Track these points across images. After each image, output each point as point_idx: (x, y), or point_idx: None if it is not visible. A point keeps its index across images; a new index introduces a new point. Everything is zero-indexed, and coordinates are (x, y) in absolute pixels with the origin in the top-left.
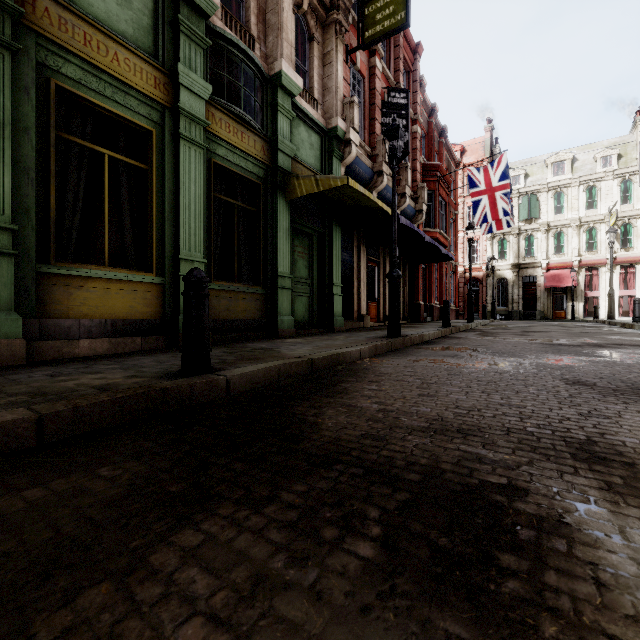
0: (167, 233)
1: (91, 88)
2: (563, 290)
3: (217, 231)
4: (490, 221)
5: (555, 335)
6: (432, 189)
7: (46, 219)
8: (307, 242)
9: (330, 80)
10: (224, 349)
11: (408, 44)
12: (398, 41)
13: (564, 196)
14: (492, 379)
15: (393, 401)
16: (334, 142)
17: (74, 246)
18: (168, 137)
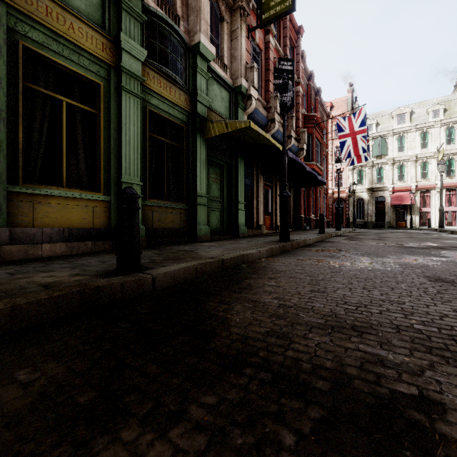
0: (112, 162)
1: (52, 49)
2: (404, 207)
3: (151, 161)
4: (353, 156)
5: (404, 240)
6: (310, 133)
7: (15, 150)
8: (219, 171)
9: (236, 51)
10: (155, 251)
11: (293, 27)
12: (286, 24)
13: (405, 139)
14: (368, 276)
15: (290, 297)
16: (239, 97)
17: (39, 171)
18: (113, 89)
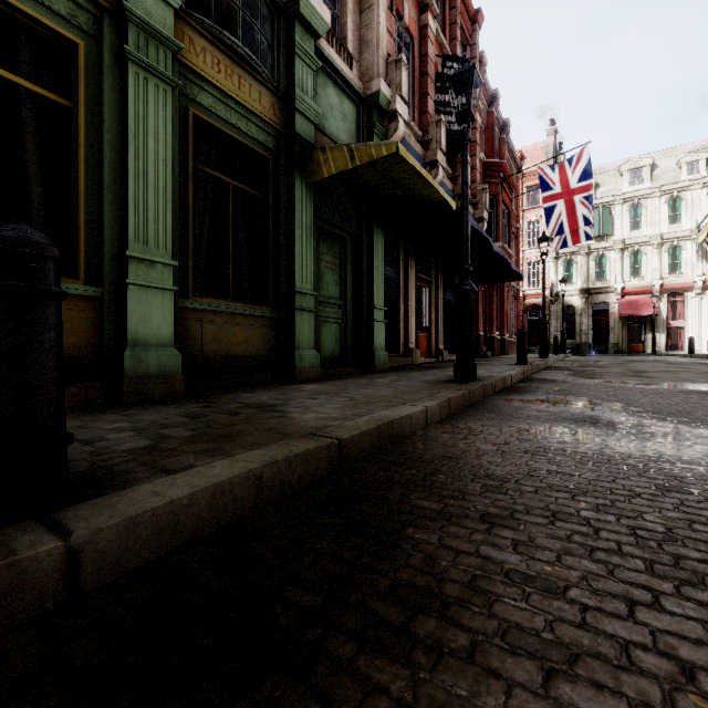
0: (107, 215)
1: None
2: (641, 319)
3: (202, 223)
4: (567, 232)
5: (689, 377)
6: (494, 193)
7: None
8: (338, 249)
9: (369, 30)
10: (193, 406)
11: (466, 10)
12: (454, 1)
13: (642, 209)
14: None
15: None
16: (375, 114)
17: None
18: (109, 59)
